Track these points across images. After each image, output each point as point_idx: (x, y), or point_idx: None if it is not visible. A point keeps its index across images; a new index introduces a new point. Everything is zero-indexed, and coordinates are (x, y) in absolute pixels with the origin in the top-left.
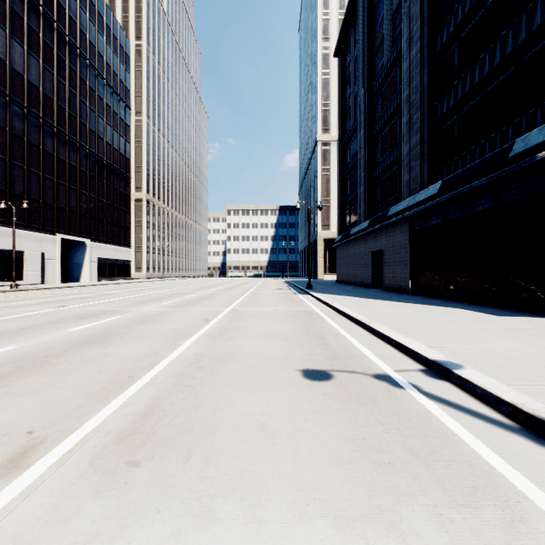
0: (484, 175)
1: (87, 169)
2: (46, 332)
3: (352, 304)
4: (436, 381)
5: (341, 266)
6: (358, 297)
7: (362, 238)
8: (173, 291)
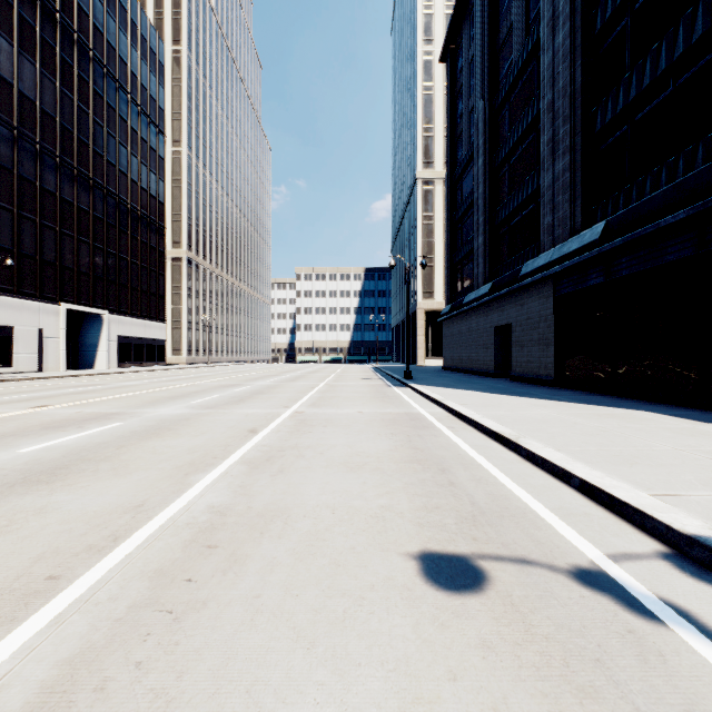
0: (681, 207)
1: (104, 216)
2: None
3: (476, 403)
4: None
5: (451, 347)
6: (482, 392)
7: (481, 307)
8: (216, 382)
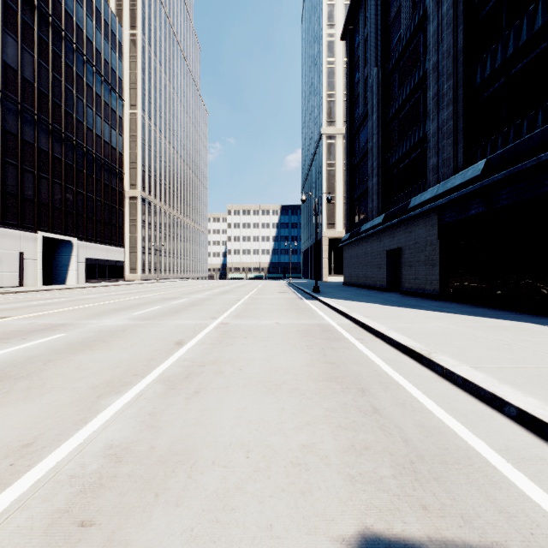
0: None
1: (73, 162)
2: None
3: (378, 315)
4: None
5: (350, 266)
6: (380, 304)
7: (375, 235)
8: (160, 295)
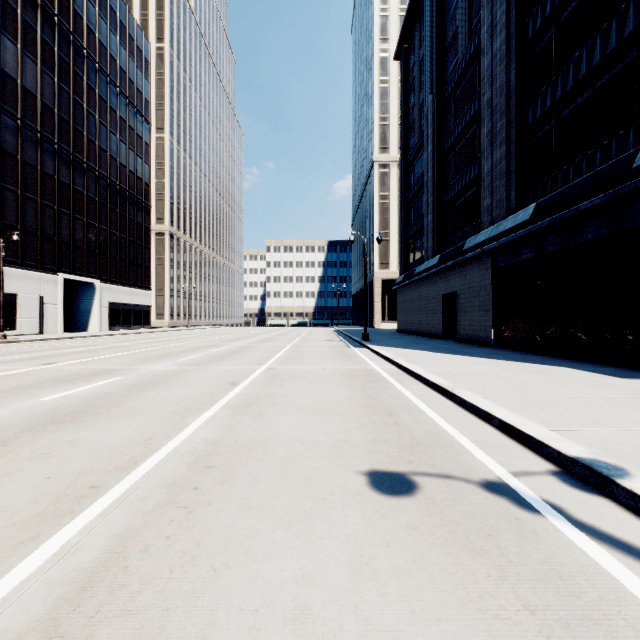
0: (597, 193)
1: (96, 196)
2: (7, 403)
3: (423, 361)
4: (587, 497)
5: (404, 312)
6: (429, 351)
7: (430, 277)
8: (197, 343)
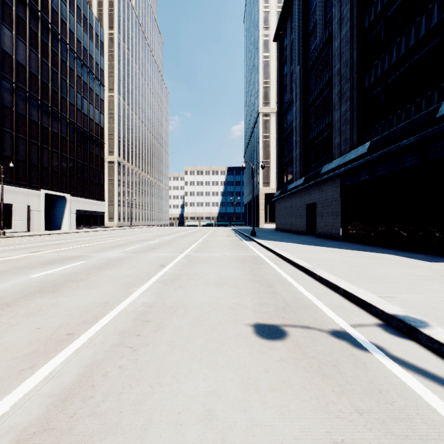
0: (412, 135)
1: (67, 136)
2: (8, 278)
3: (292, 250)
4: (400, 341)
5: (280, 216)
6: (297, 243)
7: (298, 192)
8: (137, 238)
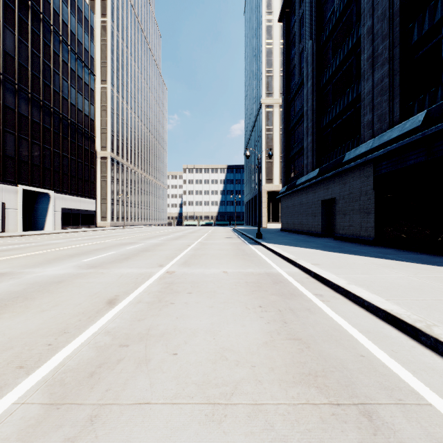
0: None
1: (51, 126)
2: None
3: (327, 263)
4: None
5: (286, 215)
6: (322, 250)
7: (310, 187)
8: (119, 240)
